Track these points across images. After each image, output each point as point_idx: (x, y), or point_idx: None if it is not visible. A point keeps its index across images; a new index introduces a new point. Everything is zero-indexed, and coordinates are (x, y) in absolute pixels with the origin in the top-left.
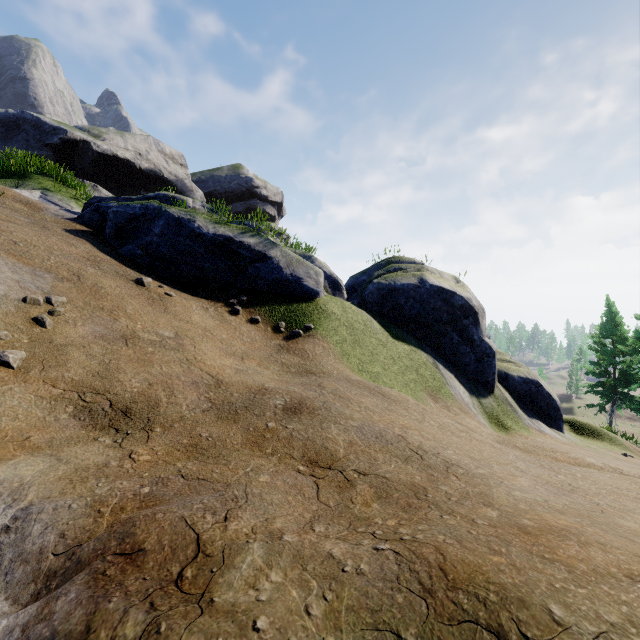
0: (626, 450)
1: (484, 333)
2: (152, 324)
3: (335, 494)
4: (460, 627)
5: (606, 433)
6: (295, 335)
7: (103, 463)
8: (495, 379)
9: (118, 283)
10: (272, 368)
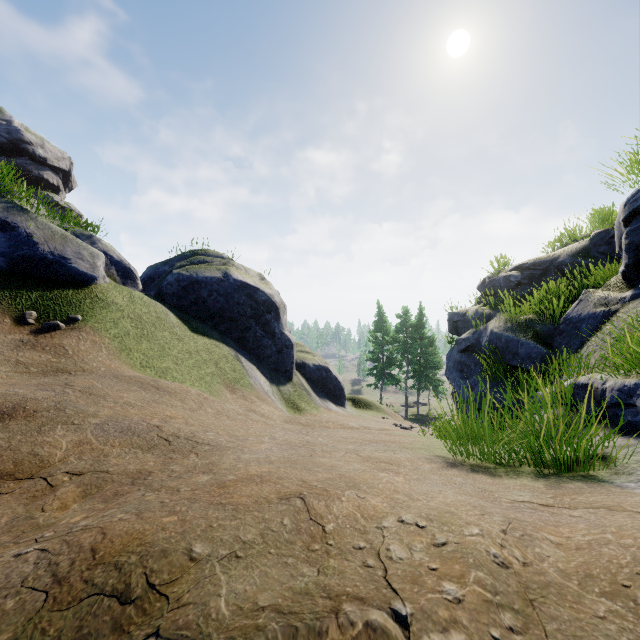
0: (386, 414)
1: (285, 327)
2: None
3: (20, 507)
4: (79, 606)
5: (374, 404)
6: (51, 328)
7: None
8: (293, 368)
9: None
10: None
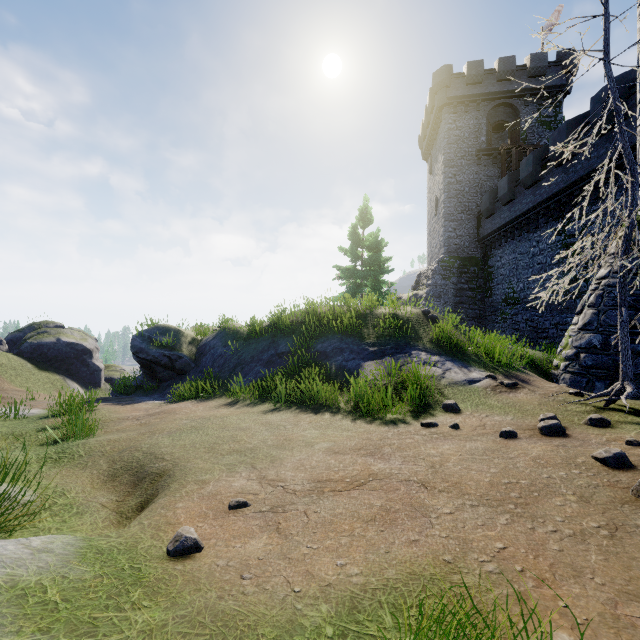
0: None
1: (96, 361)
2: None
3: None
4: None
5: None
6: None
7: None
8: (101, 381)
9: None
10: None
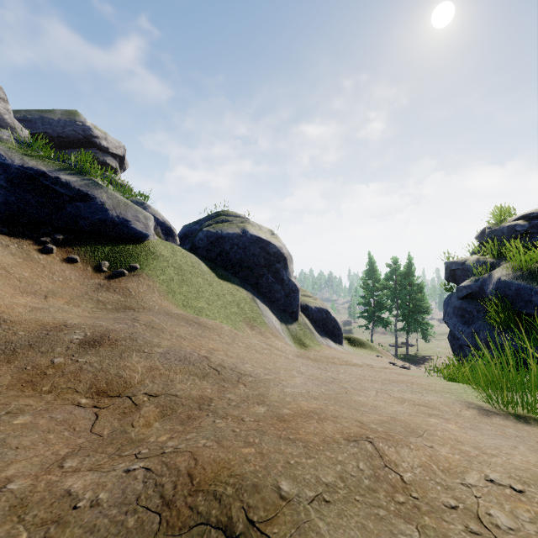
0: (379, 353)
1: (291, 274)
2: None
3: (115, 421)
4: (190, 534)
5: (368, 343)
6: (119, 274)
7: None
8: (299, 309)
9: None
10: (84, 306)
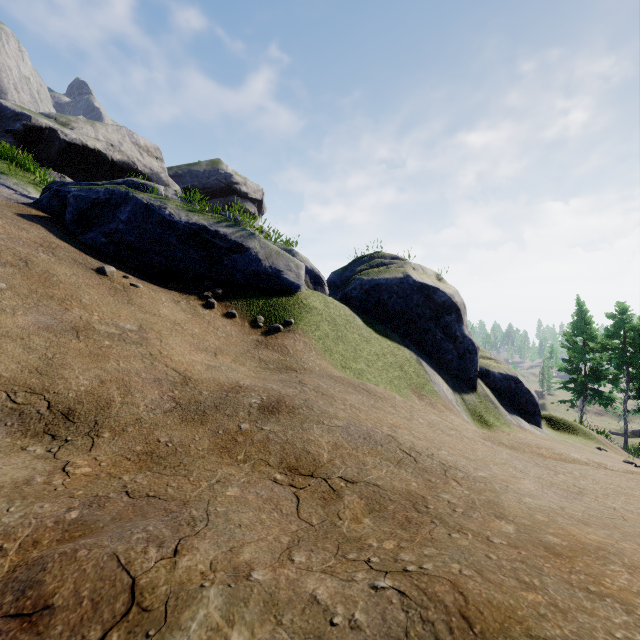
0: (599, 444)
1: (466, 330)
2: (112, 316)
3: (319, 508)
4: None
5: (580, 428)
6: (274, 330)
7: (24, 479)
8: (477, 376)
9: (75, 271)
10: (249, 364)
